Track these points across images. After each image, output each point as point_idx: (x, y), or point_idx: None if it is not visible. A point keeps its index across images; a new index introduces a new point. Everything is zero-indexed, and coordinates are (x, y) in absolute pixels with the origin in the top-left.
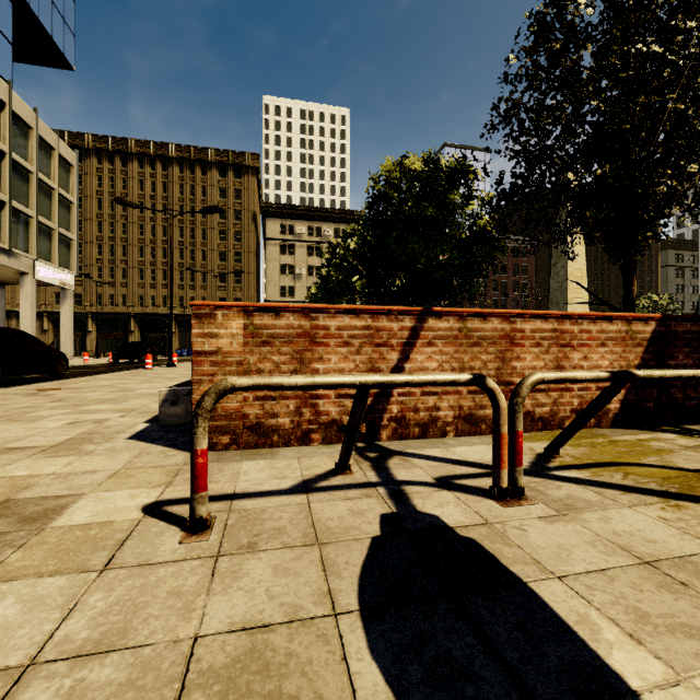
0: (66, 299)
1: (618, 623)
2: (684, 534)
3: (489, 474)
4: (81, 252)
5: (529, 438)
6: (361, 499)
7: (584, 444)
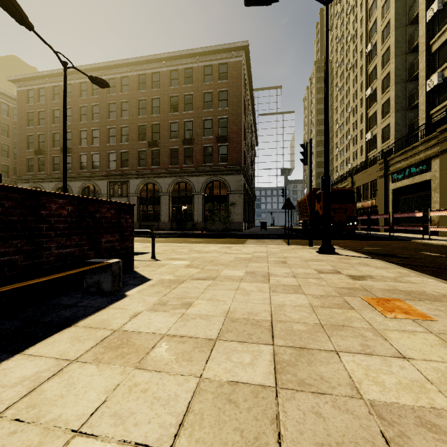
0: None
1: None
2: None
3: None
4: None
5: None
6: None
7: None
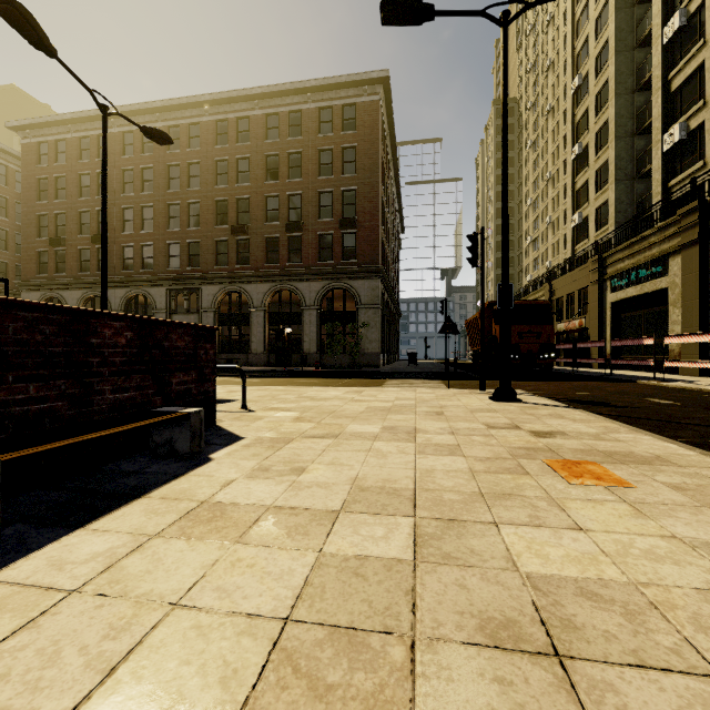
0: None
1: None
2: None
3: None
4: None
5: None
6: None
7: None
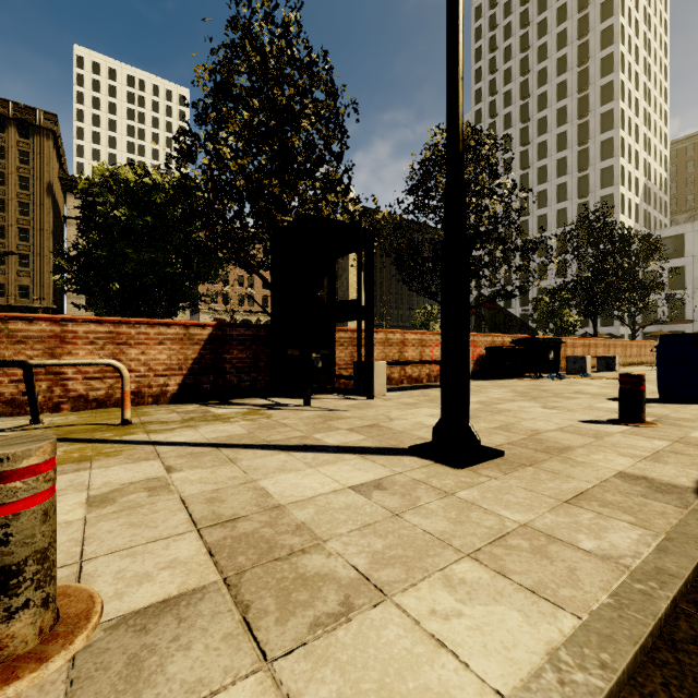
0: None
1: None
2: None
3: None
4: None
5: (68, 414)
6: None
7: (98, 415)
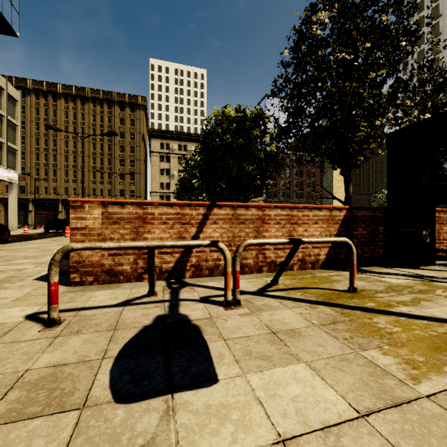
0: (12, 189)
1: (235, 356)
2: (303, 319)
3: (232, 294)
4: (24, 158)
5: (271, 275)
6: (152, 308)
7: (297, 278)
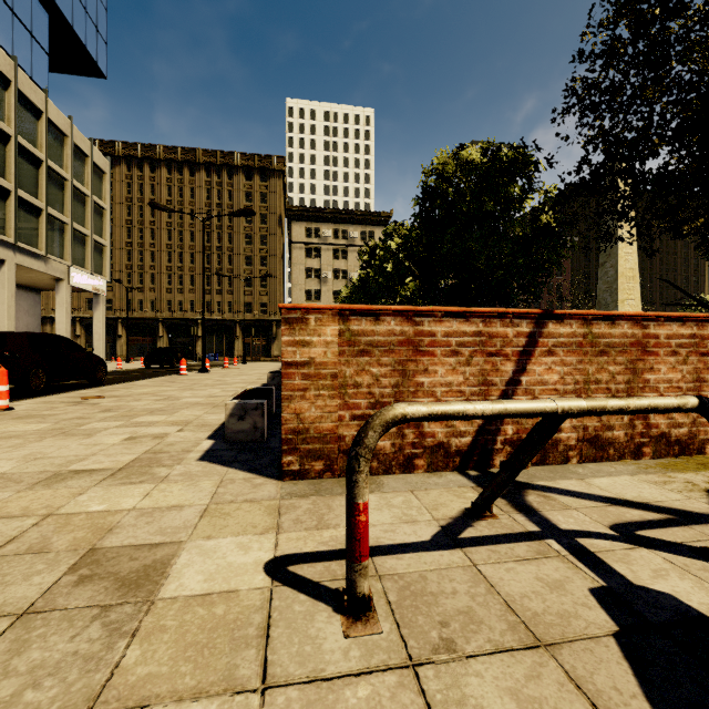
0: (98, 304)
1: None
2: None
3: (674, 521)
4: (111, 258)
5: (672, 466)
6: (540, 560)
7: None
